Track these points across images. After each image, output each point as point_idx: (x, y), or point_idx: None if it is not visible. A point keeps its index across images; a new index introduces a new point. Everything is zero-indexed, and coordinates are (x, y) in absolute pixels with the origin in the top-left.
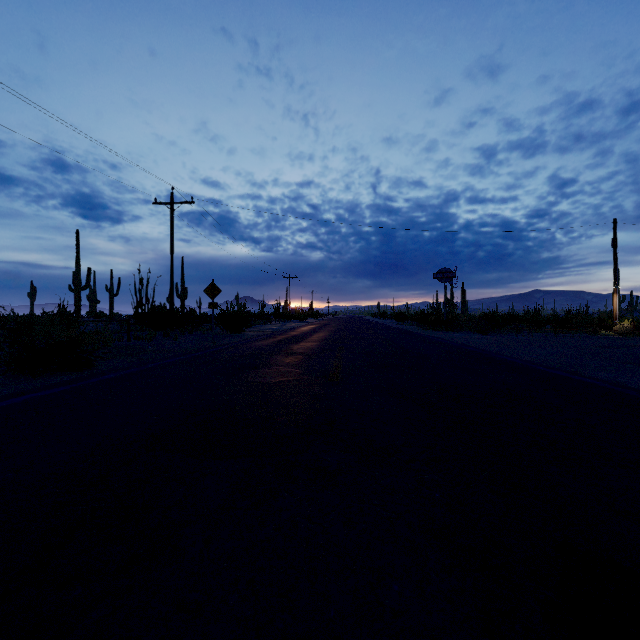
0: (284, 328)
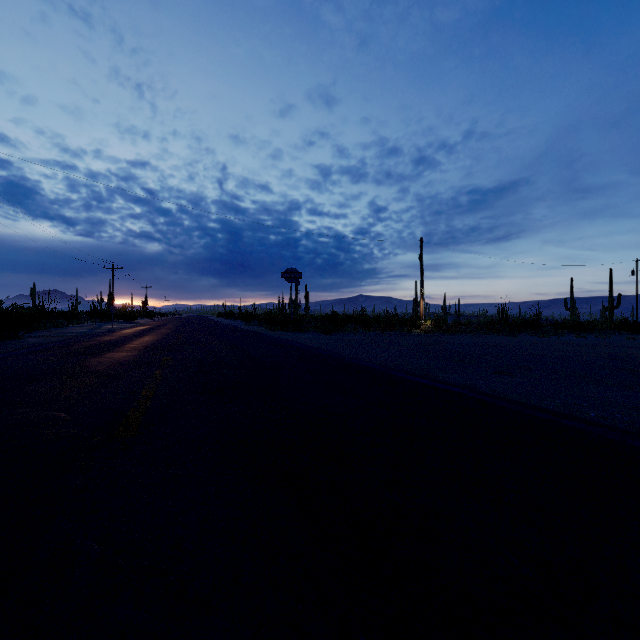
0: (97, 331)
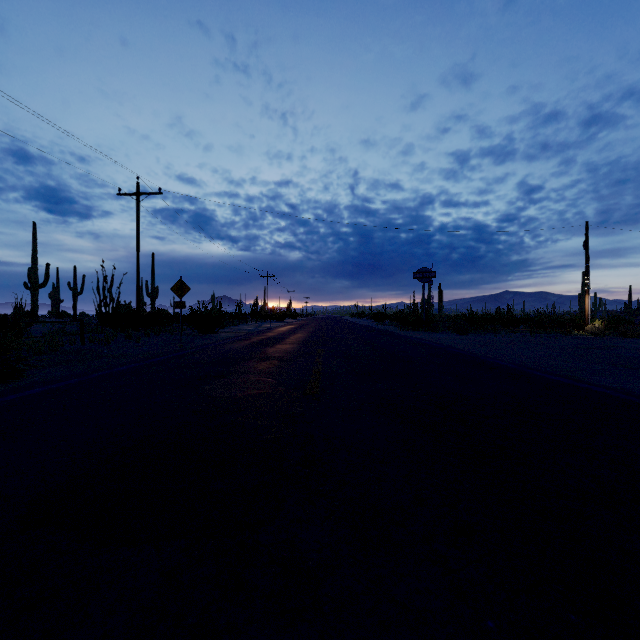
0: (261, 329)
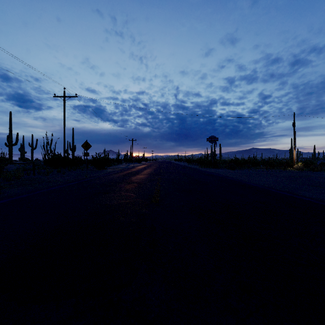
0: (129, 167)
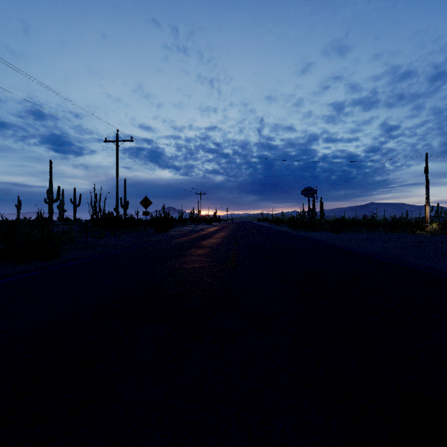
0: (196, 229)
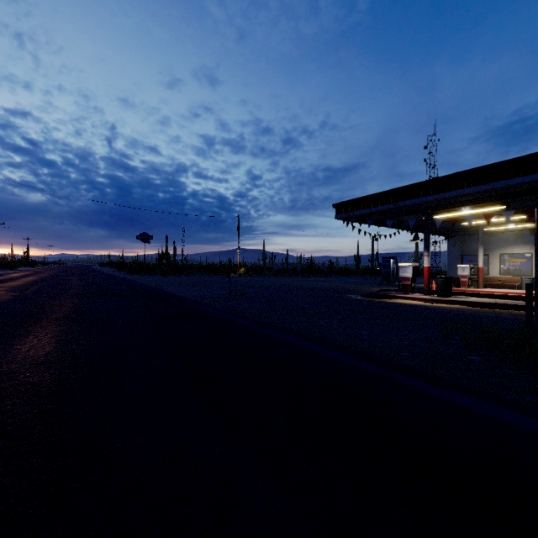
0: None
